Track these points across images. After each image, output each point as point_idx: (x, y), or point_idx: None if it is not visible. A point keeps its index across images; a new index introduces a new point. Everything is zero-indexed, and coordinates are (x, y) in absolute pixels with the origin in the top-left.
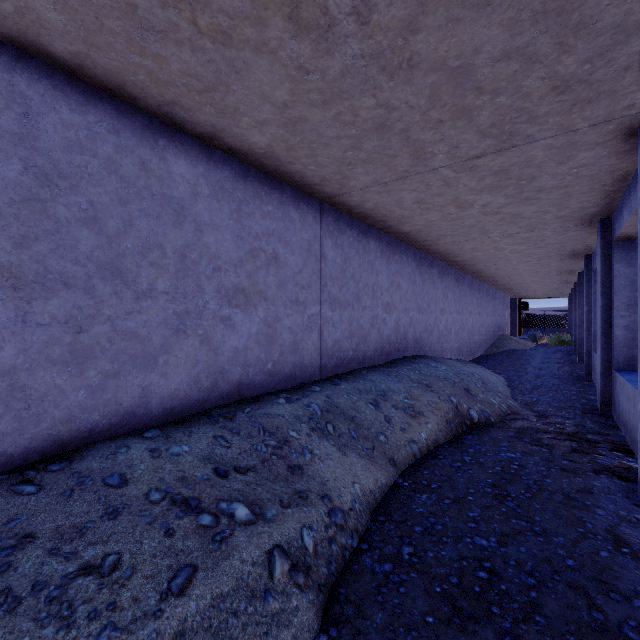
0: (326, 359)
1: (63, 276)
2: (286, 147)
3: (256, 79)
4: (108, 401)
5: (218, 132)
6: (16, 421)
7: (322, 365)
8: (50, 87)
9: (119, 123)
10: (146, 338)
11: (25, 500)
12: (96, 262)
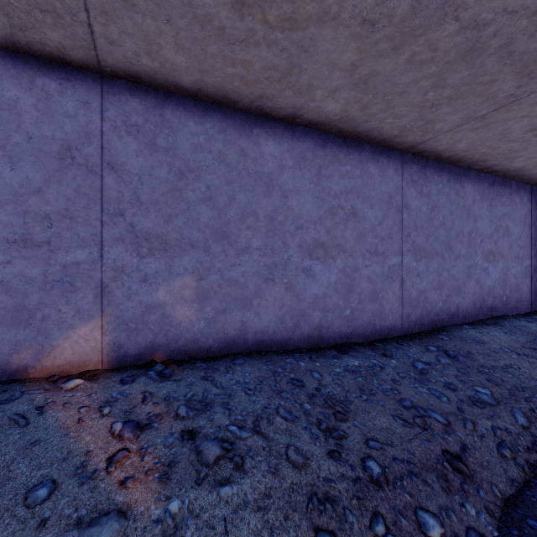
0: (534, 298)
1: (436, 251)
2: (535, 164)
3: None
4: (447, 308)
5: (493, 166)
6: (426, 312)
7: (532, 302)
8: (433, 169)
9: (450, 176)
10: (457, 279)
11: (449, 341)
12: (444, 243)
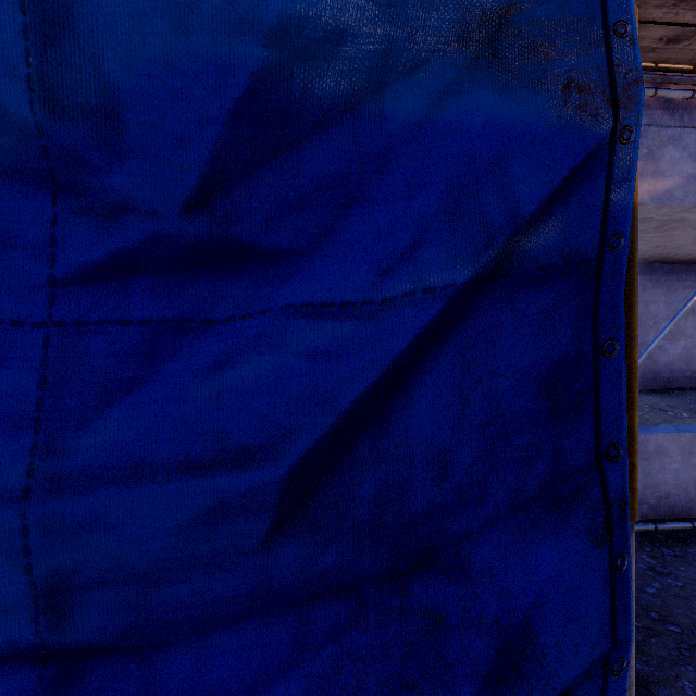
0: None
1: None
2: None
3: (689, 249)
4: None
5: (659, 260)
6: None
7: None
8: None
9: None
10: None
11: None
12: None
